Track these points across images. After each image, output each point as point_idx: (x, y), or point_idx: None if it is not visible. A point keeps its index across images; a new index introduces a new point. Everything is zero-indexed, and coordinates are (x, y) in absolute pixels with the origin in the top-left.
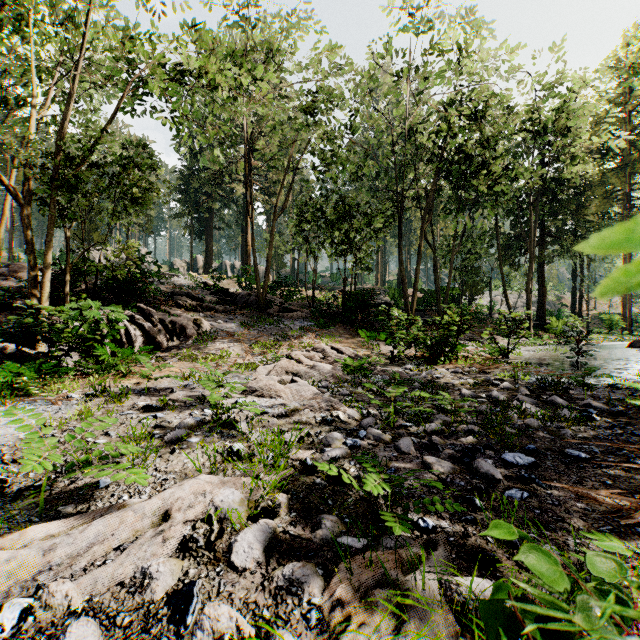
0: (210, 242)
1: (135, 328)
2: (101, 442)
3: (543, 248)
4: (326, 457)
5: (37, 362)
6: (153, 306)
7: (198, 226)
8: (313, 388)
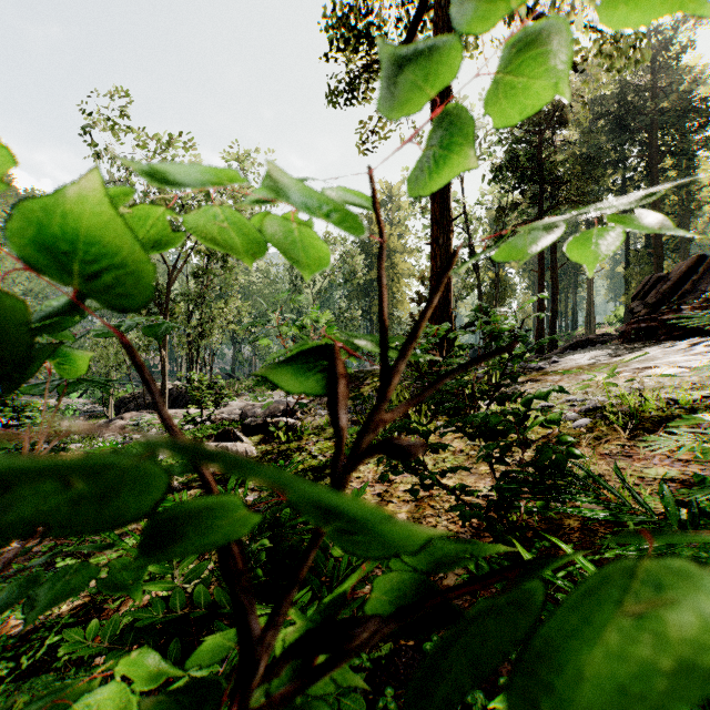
0: None
1: None
2: None
3: None
4: None
5: None
6: None
7: None
8: None
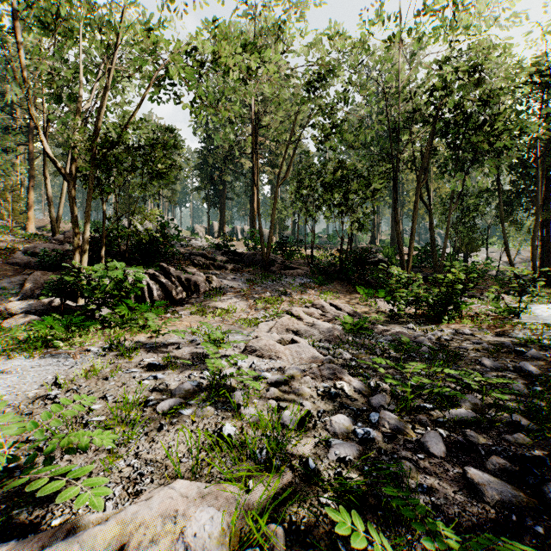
0: (223, 210)
1: (156, 285)
2: (96, 408)
3: (548, 203)
4: (333, 456)
5: (74, 314)
6: (173, 265)
7: (214, 197)
8: (313, 350)
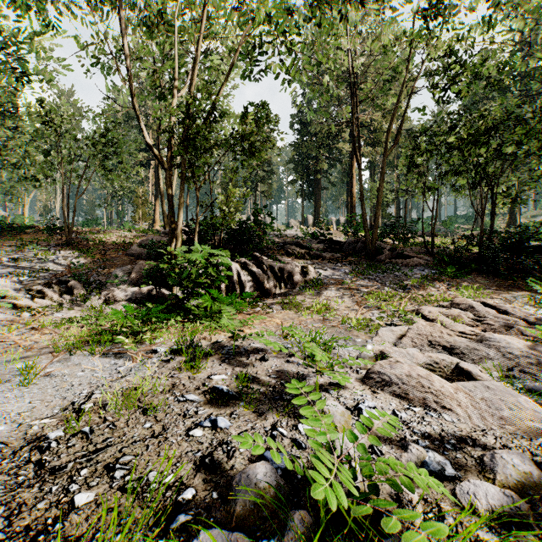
0: (318, 200)
1: (246, 274)
2: (78, 504)
3: None
4: None
5: (165, 303)
6: (267, 255)
7: (308, 188)
8: (525, 400)
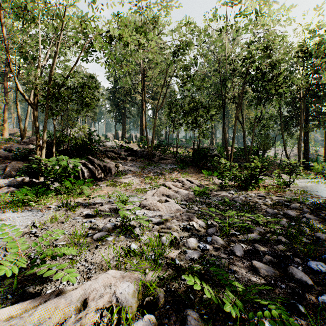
0: (124, 124)
1: (86, 169)
2: (59, 238)
3: (307, 123)
4: (187, 257)
5: (38, 187)
6: (95, 157)
7: (118, 116)
8: (178, 205)
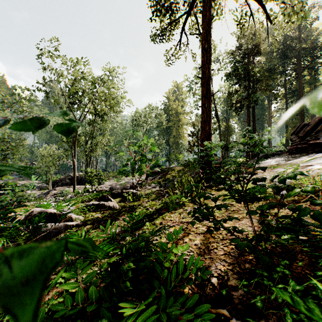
0: None
1: None
2: None
3: None
4: None
5: None
6: None
7: None
8: None
